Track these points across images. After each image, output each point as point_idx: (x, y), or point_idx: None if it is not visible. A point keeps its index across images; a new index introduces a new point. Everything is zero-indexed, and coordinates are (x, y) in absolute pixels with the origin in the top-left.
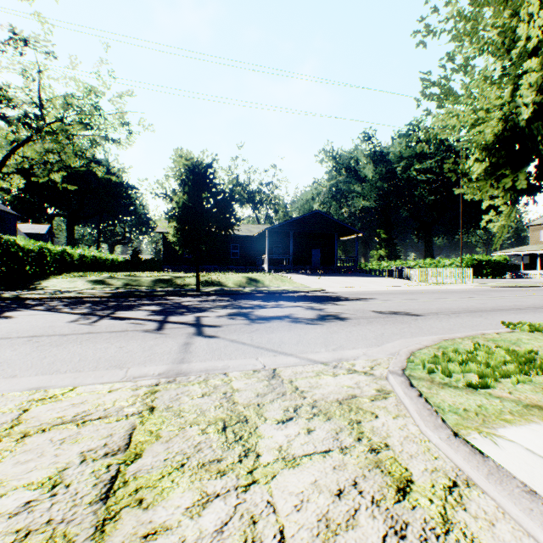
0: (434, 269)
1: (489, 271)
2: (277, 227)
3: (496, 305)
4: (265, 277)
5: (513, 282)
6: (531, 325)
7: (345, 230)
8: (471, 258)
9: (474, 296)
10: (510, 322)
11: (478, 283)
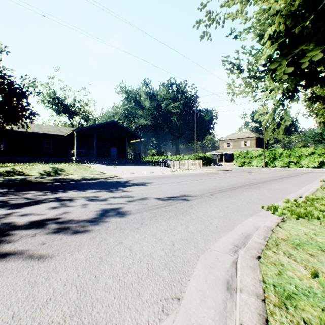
0: (181, 161)
1: (205, 162)
2: (83, 130)
3: (227, 184)
4: (70, 167)
5: (217, 167)
6: (289, 210)
7: (133, 135)
8: (198, 155)
9: (210, 177)
10: (269, 207)
11: (204, 169)
